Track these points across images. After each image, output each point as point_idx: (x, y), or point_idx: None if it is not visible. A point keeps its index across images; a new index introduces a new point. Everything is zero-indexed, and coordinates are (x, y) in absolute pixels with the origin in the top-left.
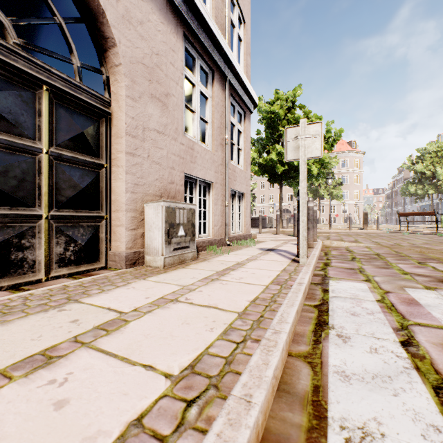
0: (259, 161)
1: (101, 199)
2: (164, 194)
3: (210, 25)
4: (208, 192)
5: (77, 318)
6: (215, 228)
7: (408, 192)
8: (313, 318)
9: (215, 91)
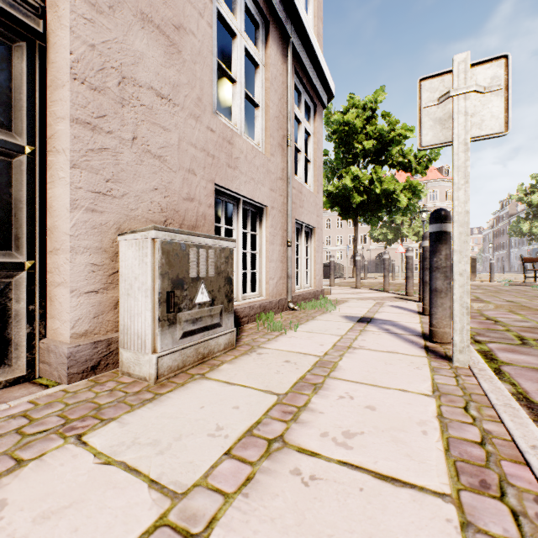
0: (328, 189)
1: (15, 225)
2: (172, 219)
3: None
4: (259, 222)
5: None
6: (271, 282)
7: (519, 231)
8: None
9: (271, 56)
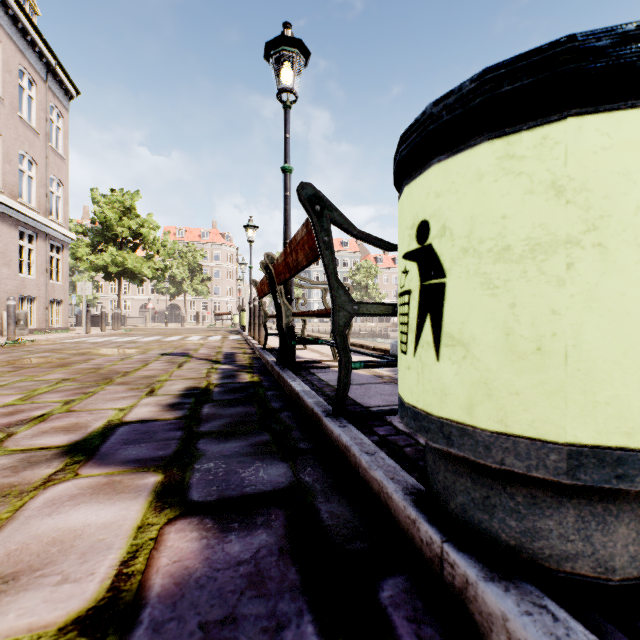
0: (91, 259)
1: None
2: None
3: (36, 218)
4: (34, 302)
5: (5, 338)
6: (39, 322)
7: None
8: (72, 339)
9: (39, 244)
